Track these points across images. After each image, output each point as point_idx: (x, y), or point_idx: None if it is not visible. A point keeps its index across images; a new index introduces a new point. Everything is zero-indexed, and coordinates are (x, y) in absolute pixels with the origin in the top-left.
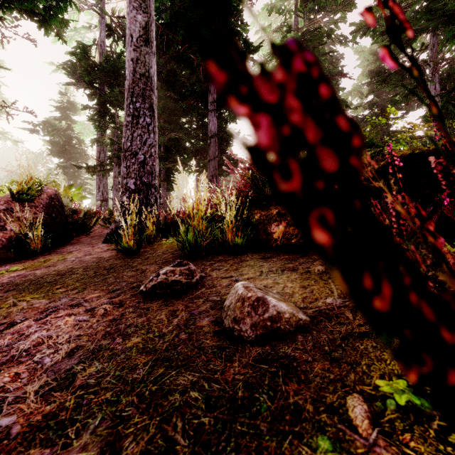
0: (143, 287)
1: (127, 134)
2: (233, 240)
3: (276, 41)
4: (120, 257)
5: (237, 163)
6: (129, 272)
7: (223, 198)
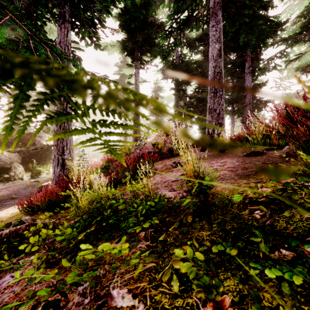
0: (245, 153)
1: (211, 102)
2: (276, 143)
3: (305, 1)
4: (217, 153)
5: (266, 103)
6: (230, 155)
7: (271, 124)
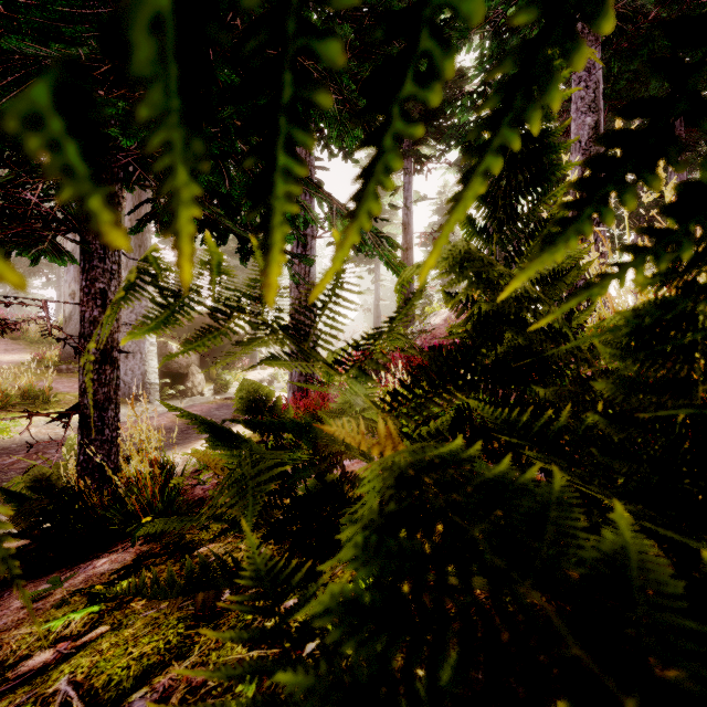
0: None
1: None
2: None
3: None
4: None
5: None
6: None
7: None
